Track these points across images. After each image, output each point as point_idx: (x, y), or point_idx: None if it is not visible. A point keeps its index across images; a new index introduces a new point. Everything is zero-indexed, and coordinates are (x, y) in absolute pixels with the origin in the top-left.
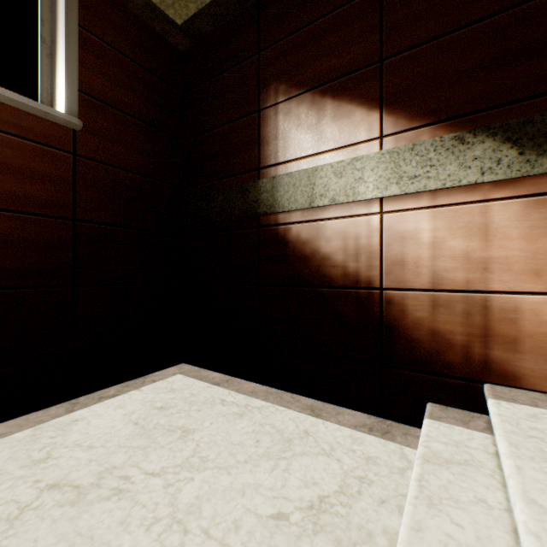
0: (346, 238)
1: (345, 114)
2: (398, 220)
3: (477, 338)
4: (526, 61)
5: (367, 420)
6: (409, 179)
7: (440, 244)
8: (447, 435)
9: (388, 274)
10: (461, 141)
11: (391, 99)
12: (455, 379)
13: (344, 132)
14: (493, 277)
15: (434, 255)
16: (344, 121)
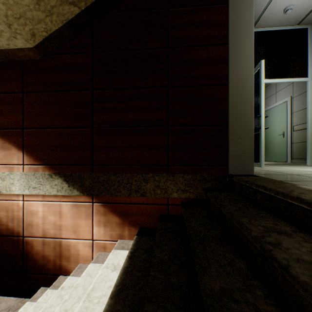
0: (8, 210)
1: (8, 148)
2: (31, 205)
3: (58, 257)
4: (72, 150)
5: (14, 302)
6: (33, 188)
7: (46, 217)
8: (26, 311)
9: (26, 230)
10: (51, 176)
11: (28, 148)
12: (51, 275)
13: (7, 157)
14: (63, 232)
15: (44, 222)
16: (7, 151)
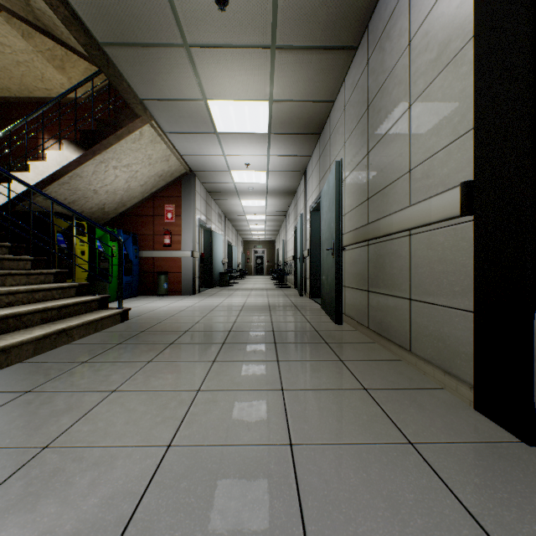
0: None
1: None
2: None
3: None
4: None
5: None
6: None
7: None
8: None
9: None
10: None
11: None
12: None
13: None
14: None
15: None
16: None
